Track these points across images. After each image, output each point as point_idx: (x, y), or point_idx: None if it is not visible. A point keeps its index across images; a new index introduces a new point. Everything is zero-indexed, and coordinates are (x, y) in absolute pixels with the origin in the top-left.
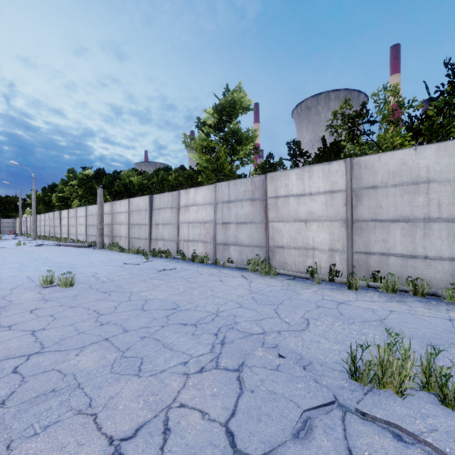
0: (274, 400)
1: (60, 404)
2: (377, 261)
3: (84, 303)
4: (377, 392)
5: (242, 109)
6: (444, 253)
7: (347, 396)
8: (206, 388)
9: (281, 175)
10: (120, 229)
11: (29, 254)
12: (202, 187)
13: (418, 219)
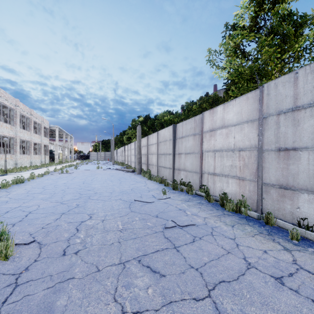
0: None
1: None
2: None
3: None
4: None
5: None
6: None
7: None
8: None
9: None
10: (152, 158)
11: (89, 177)
12: (236, 99)
13: None
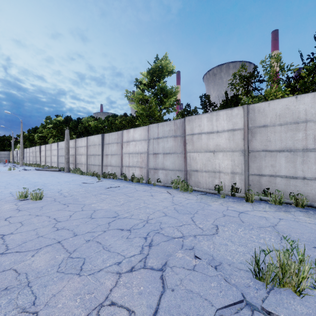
0: (191, 299)
1: (8, 302)
2: (267, 181)
3: (47, 212)
4: (278, 290)
5: (168, 72)
6: None
7: (253, 294)
8: (134, 287)
9: (196, 118)
10: (81, 158)
11: (15, 176)
12: (139, 128)
13: (298, 149)
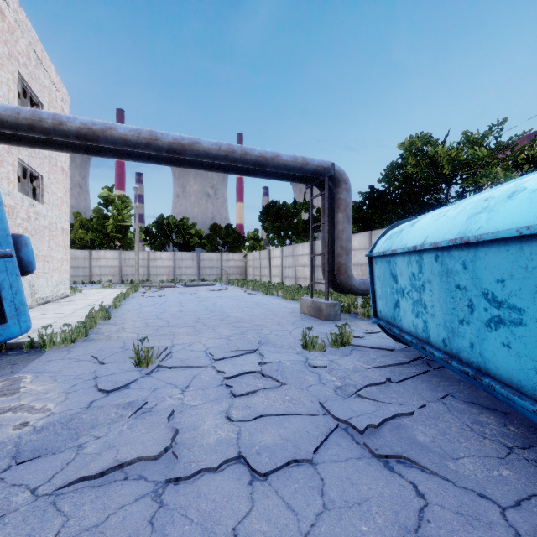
0: None
1: None
2: None
3: None
4: None
5: None
6: (82, 275)
7: None
8: None
9: None
10: None
11: None
12: None
13: (77, 267)
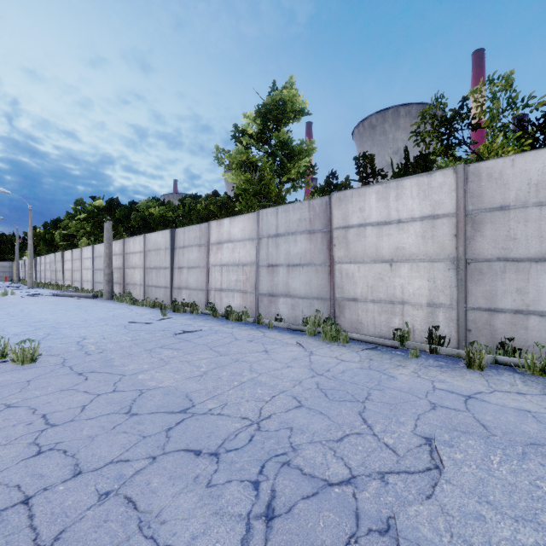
0: None
1: None
2: (507, 322)
3: (34, 397)
4: None
5: (294, 113)
6: None
7: None
8: None
9: (354, 194)
10: (134, 274)
11: (9, 308)
12: (240, 216)
13: None
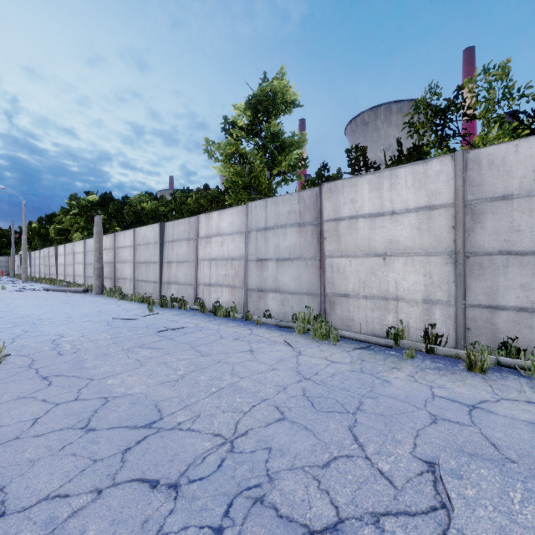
0: None
1: None
2: (510, 321)
3: None
4: None
5: (285, 105)
6: None
7: None
8: None
9: (345, 185)
10: (124, 269)
11: None
12: (229, 209)
13: None
